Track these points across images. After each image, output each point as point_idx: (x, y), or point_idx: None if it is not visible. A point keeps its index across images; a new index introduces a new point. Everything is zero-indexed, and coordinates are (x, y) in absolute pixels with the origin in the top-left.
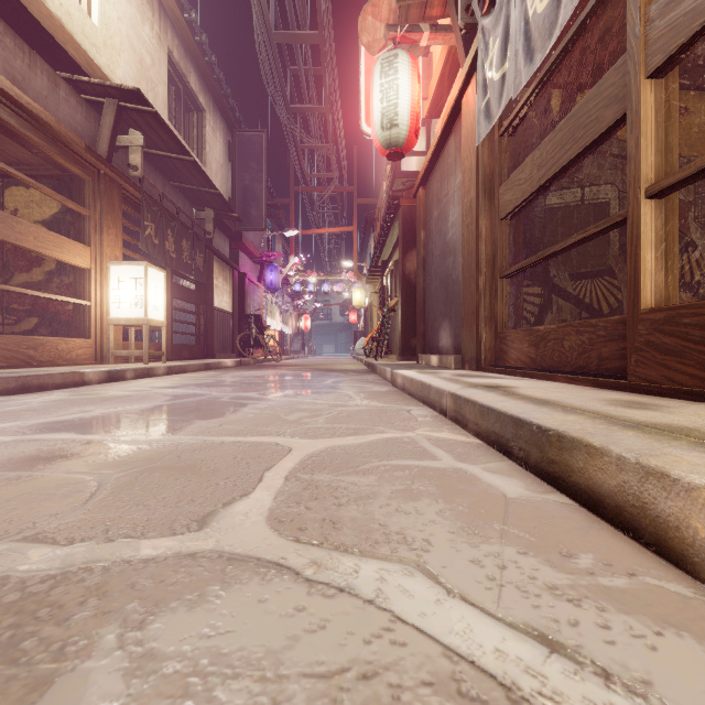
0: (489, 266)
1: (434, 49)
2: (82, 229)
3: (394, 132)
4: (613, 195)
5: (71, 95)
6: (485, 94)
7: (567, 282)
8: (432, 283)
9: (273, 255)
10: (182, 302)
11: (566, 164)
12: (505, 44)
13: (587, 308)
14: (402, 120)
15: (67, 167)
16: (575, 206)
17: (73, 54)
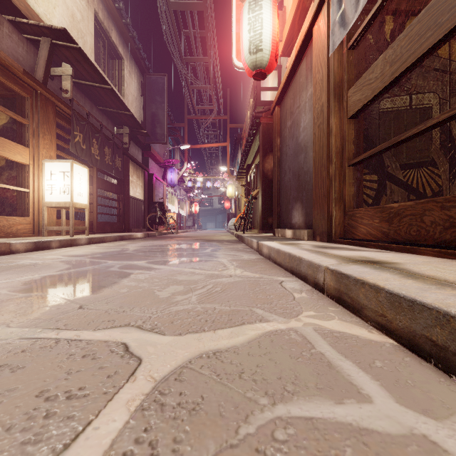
0: (338, 156)
1: (287, 3)
2: (23, 135)
3: (259, 56)
4: (435, 101)
5: (13, 32)
6: (339, 6)
7: (399, 171)
8: (286, 176)
9: (173, 161)
10: (109, 193)
11: (425, 52)
12: None
13: (415, 192)
14: (265, 46)
15: (12, 88)
16: (405, 110)
17: (13, 0)
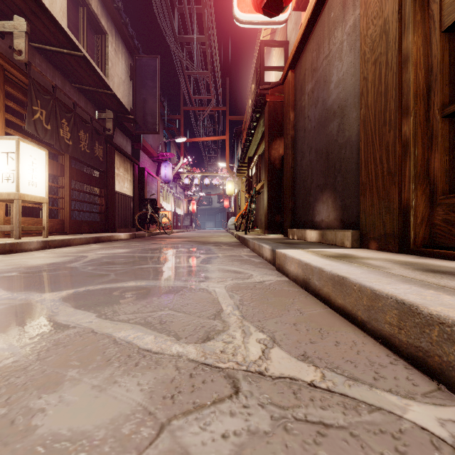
0: (421, 102)
1: None
2: None
3: None
4: None
5: None
6: None
7: None
8: (304, 158)
9: (167, 155)
10: (94, 188)
11: None
12: None
13: None
14: None
15: None
16: None
17: None
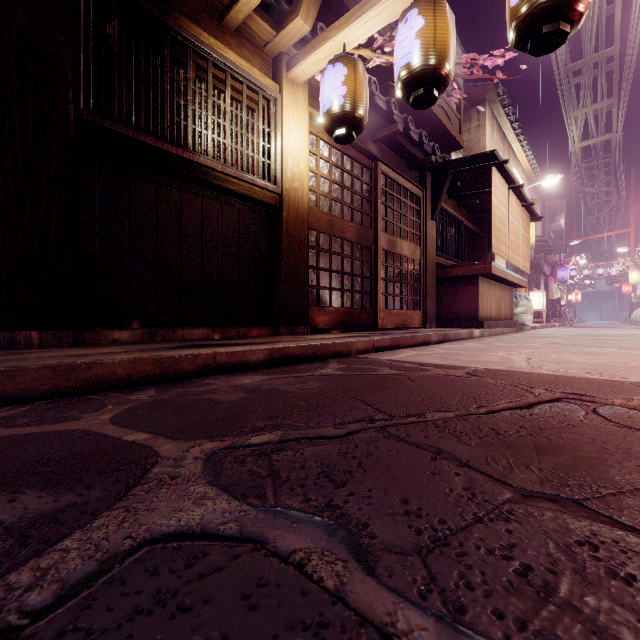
0: None
1: None
2: None
3: None
4: None
5: None
6: None
7: None
8: None
9: (563, 260)
10: None
11: None
12: None
13: None
14: None
15: None
16: None
17: None
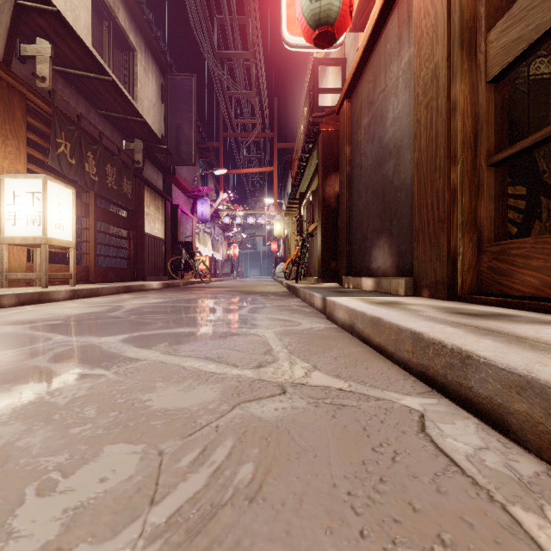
0: (469, 150)
1: None
2: None
3: (325, 3)
4: None
5: None
6: None
7: None
8: (360, 199)
9: (204, 189)
10: (119, 229)
11: None
12: None
13: None
14: None
15: None
16: None
17: None
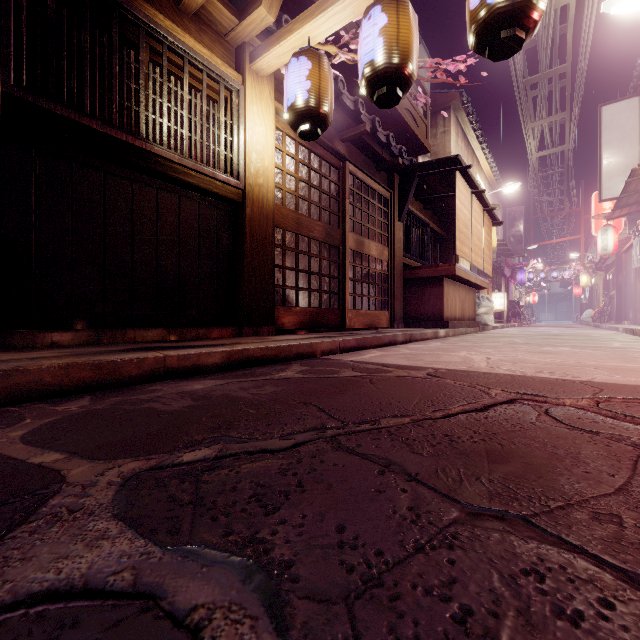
0: (639, 296)
1: None
2: None
3: (606, 252)
4: None
5: None
6: (633, 257)
7: None
8: (627, 294)
9: (522, 263)
10: None
11: None
12: (635, 253)
13: None
14: (609, 249)
15: None
16: None
17: None
